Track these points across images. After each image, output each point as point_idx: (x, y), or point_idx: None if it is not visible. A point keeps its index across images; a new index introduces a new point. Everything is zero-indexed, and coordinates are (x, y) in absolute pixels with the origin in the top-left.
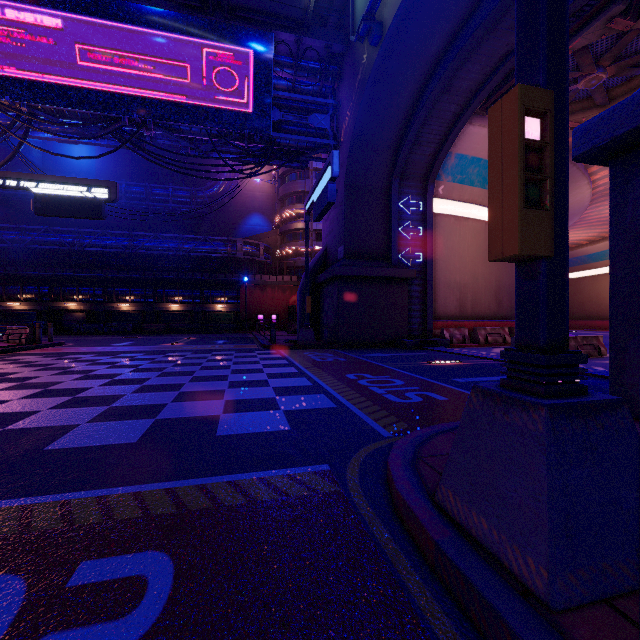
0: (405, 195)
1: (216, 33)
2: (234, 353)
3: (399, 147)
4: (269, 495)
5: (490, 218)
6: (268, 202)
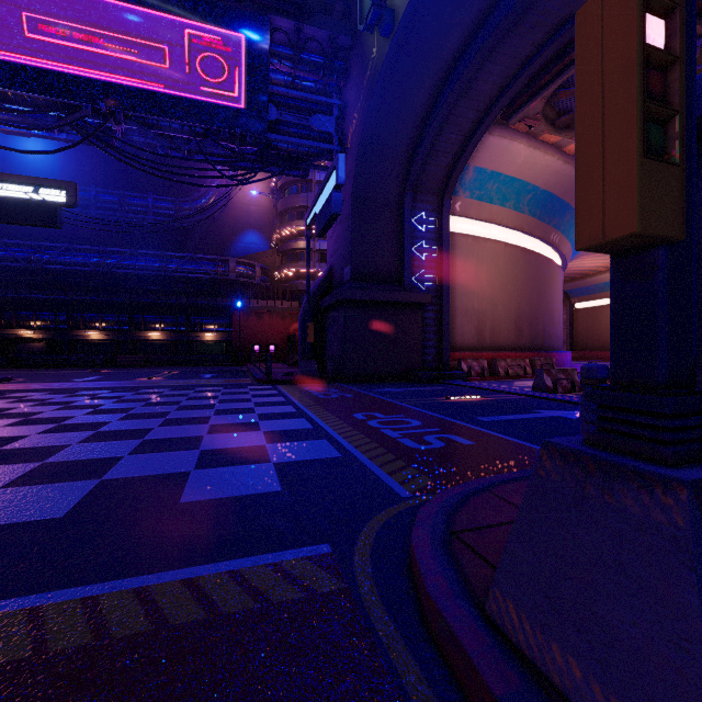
0: (419, 211)
1: (201, 12)
2: (222, 389)
3: (413, 156)
4: (241, 602)
5: (580, 182)
6: (265, 218)
